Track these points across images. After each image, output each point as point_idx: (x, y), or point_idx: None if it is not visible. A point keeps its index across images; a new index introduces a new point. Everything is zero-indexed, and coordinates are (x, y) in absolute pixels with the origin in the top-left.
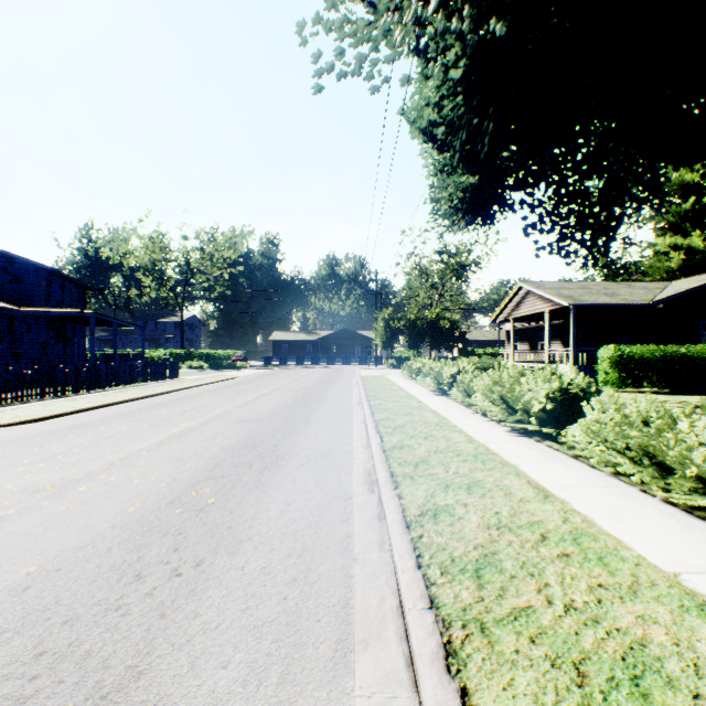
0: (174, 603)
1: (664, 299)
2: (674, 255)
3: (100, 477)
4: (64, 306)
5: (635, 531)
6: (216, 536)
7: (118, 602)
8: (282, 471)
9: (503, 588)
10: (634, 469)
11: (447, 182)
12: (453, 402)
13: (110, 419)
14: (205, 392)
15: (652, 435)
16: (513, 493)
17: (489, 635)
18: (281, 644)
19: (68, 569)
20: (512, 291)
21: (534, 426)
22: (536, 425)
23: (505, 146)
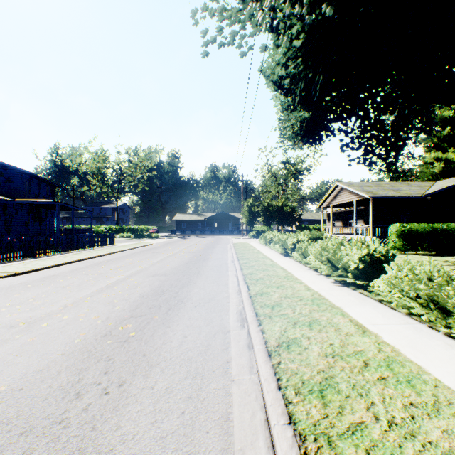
0: (102, 418)
1: (432, 193)
2: (437, 164)
3: (57, 316)
4: (40, 197)
5: (430, 358)
6: (135, 362)
7: (61, 417)
8: (181, 311)
9: (341, 406)
10: (423, 311)
11: (290, 116)
12: (295, 261)
13: (67, 273)
14: (131, 254)
15: (436, 288)
16: (341, 329)
17: (335, 448)
18: (180, 453)
19: (28, 389)
20: (331, 188)
21: (350, 279)
22: (352, 278)
23: (329, 92)
